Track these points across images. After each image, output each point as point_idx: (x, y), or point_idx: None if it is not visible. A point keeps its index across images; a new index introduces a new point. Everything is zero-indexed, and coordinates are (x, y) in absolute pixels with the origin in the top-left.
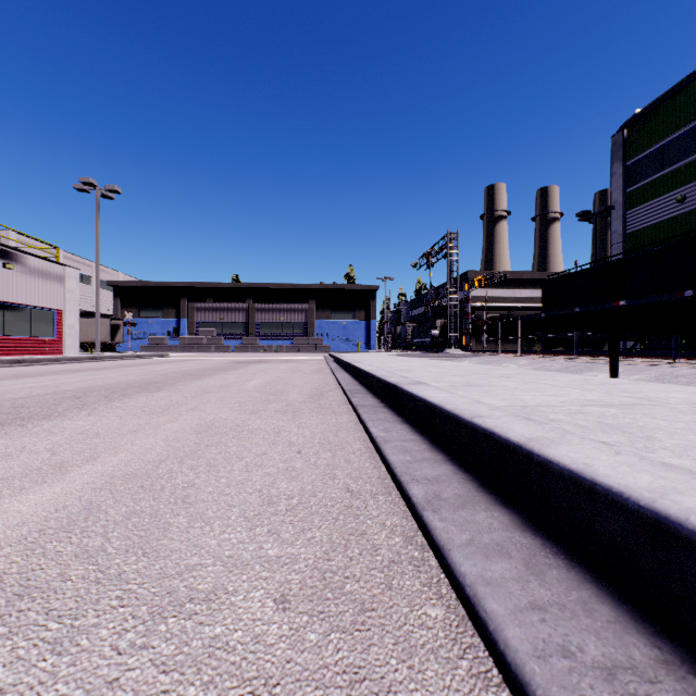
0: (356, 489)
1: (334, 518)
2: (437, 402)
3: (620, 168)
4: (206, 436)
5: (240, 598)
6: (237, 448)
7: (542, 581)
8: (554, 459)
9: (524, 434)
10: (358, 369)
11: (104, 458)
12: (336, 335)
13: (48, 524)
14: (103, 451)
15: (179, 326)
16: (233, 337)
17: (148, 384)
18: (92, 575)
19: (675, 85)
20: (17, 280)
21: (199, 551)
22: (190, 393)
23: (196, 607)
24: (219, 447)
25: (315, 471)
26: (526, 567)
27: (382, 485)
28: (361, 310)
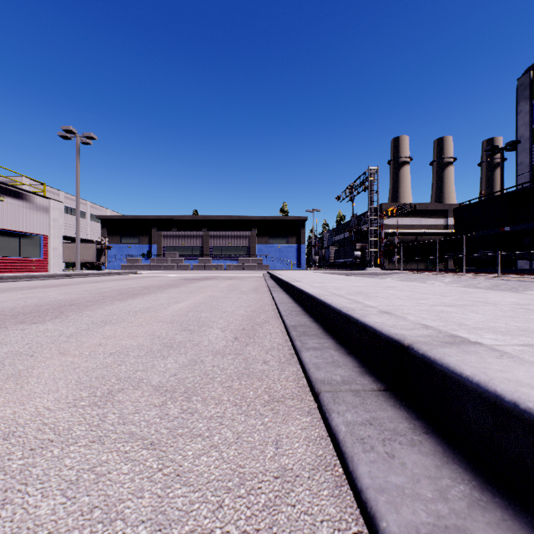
0: None
1: None
2: None
3: (526, 106)
4: None
5: None
6: None
7: None
8: None
9: None
10: (299, 290)
11: None
12: (273, 256)
13: None
14: None
15: (151, 250)
16: (191, 258)
17: (59, 307)
18: None
19: None
20: (7, 209)
21: None
22: (82, 324)
23: None
24: None
25: None
26: None
27: None
28: (293, 236)
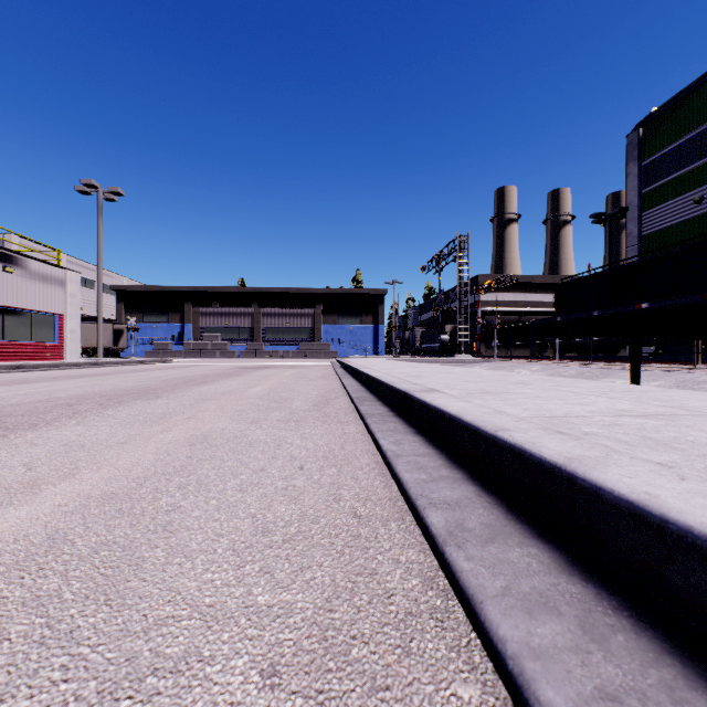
0: (364, 514)
1: (338, 551)
2: (454, 412)
3: (635, 168)
4: (200, 449)
5: (218, 669)
6: (233, 463)
7: (606, 652)
8: (605, 486)
9: (561, 452)
10: (366, 375)
11: (84, 474)
12: (343, 340)
13: (1, 559)
14: (85, 466)
15: (184, 331)
16: (238, 342)
17: (147, 391)
18: (37, 633)
19: (693, 82)
20: (18, 283)
21: (174, 598)
22: (189, 400)
23: (159, 682)
24: (212, 461)
25: (318, 491)
26: (583, 629)
27: (394, 509)
28: (369, 315)
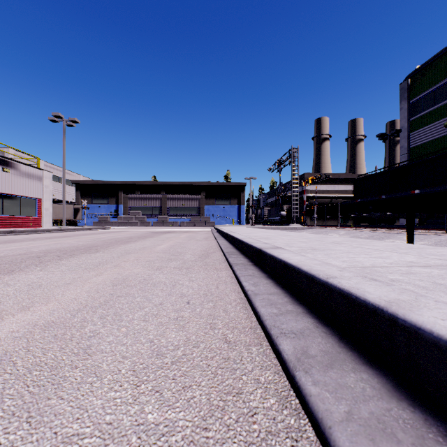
0: (232, 340)
1: (213, 372)
2: (295, 264)
3: (405, 104)
4: (119, 288)
5: None
6: (141, 299)
7: None
8: (424, 327)
9: (381, 296)
10: (233, 237)
11: (36, 307)
12: (218, 215)
13: None
14: (38, 301)
15: (118, 209)
16: (152, 216)
17: (90, 247)
18: None
19: (443, 49)
20: (12, 179)
21: (81, 416)
22: (117, 253)
23: None
24: (127, 298)
25: (199, 320)
26: None
27: (254, 335)
28: (235, 199)
